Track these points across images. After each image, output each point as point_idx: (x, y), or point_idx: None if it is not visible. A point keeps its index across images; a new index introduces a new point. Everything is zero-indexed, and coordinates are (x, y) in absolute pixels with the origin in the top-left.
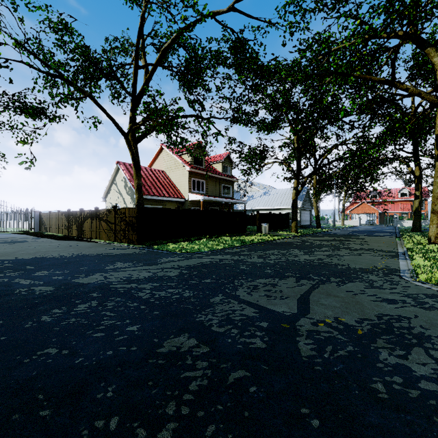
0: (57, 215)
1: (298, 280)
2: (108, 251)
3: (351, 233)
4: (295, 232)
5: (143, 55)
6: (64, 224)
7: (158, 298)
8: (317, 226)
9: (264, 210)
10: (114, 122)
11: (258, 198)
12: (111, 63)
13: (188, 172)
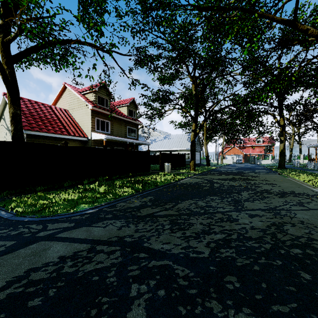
0: None
1: None
2: None
3: (238, 170)
4: (193, 170)
5: None
6: None
7: None
8: (207, 165)
9: (164, 151)
10: None
11: (159, 142)
12: None
13: (91, 110)
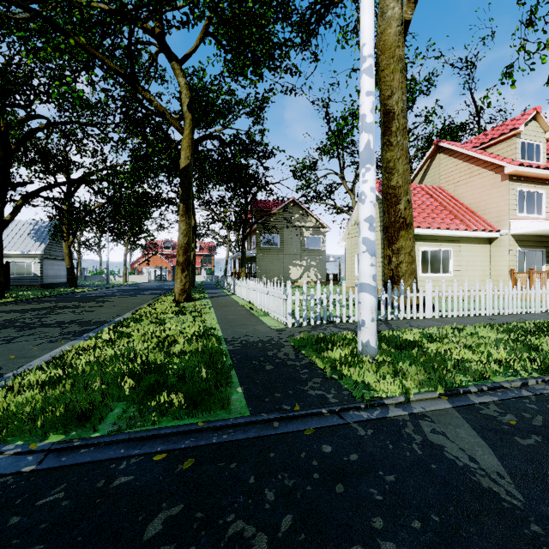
0: None
1: None
2: None
3: (110, 293)
4: None
5: None
6: None
7: None
8: (71, 285)
9: None
10: None
11: None
12: None
13: None
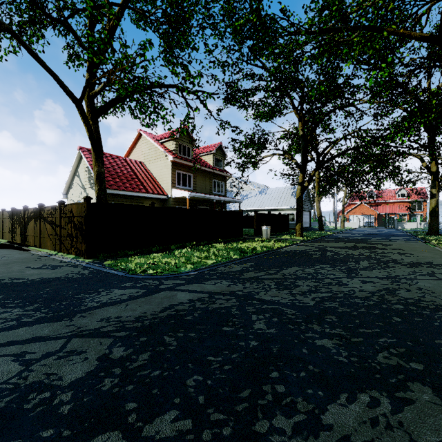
0: (1, 215)
1: None
2: (23, 273)
3: (364, 237)
4: (300, 236)
5: None
6: (8, 227)
7: None
8: (320, 229)
9: (260, 211)
10: (58, 80)
11: (253, 198)
12: (58, 3)
13: (171, 162)
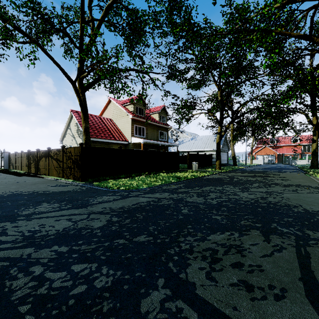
0: (20, 155)
1: (266, 237)
2: (47, 188)
3: (264, 170)
4: (219, 169)
5: (90, 13)
6: (25, 163)
7: (42, 296)
8: (234, 164)
9: (192, 152)
10: (62, 69)
11: (187, 143)
12: (60, 19)
13: (131, 119)
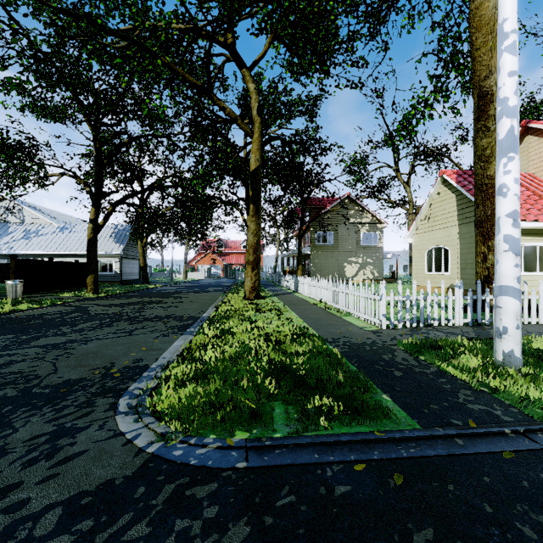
0: None
1: None
2: None
3: (180, 290)
4: (93, 292)
5: None
6: None
7: None
8: (145, 281)
9: (58, 256)
10: None
11: (47, 236)
12: None
13: None
